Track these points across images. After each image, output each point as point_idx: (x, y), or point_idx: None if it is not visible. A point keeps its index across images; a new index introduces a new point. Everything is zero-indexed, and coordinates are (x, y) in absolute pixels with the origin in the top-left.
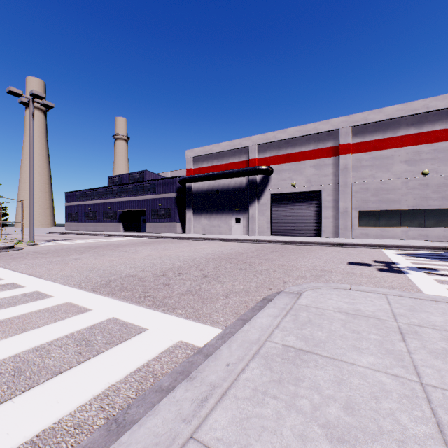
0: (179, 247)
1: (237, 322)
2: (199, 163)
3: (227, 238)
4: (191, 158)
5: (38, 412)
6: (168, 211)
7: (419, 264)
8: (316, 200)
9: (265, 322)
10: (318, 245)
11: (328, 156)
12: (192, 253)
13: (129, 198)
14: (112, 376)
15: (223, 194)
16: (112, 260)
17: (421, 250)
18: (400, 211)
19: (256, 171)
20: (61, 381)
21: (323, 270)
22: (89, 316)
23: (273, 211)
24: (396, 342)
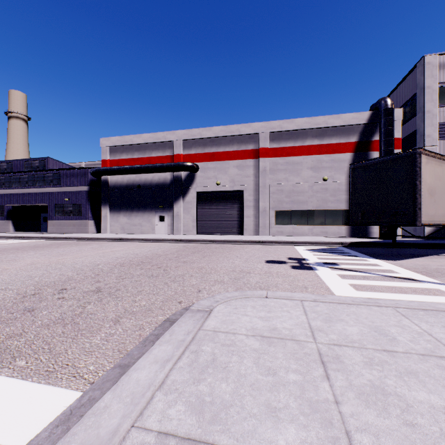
0: (83, 250)
1: (111, 373)
2: (118, 154)
3: (148, 238)
4: (107, 147)
5: None
6: (77, 207)
7: (324, 259)
8: (239, 199)
9: (145, 378)
10: (240, 243)
11: (250, 158)
12: (96, 258)
13: (22, 190)
14: None
15: (145, 190)
16: None
17: (324, 245)
18: (307, 211)
19: (181, 168)
20: None
21: (242, 271)
22: None
23: (198, 210)
24: (319, 383)
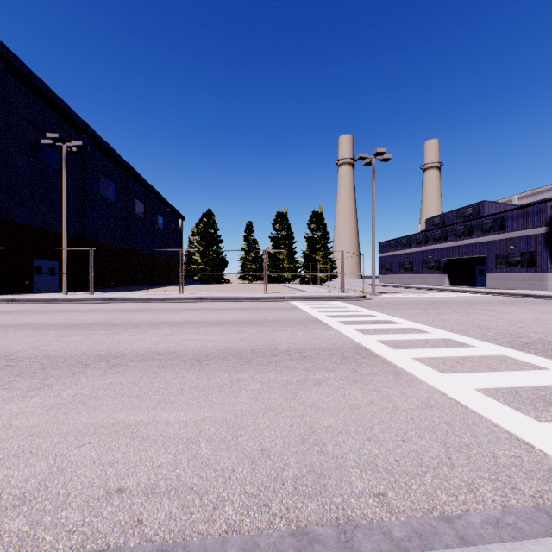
0: None
1: None
2: None
3: None
4: None
5: None
6: (527, 256)
7: None
8: None
9: None
10: None
11: None
12: None
13: (457, 242)
14: None
15: None
16: (488, 319)
17: None
18: None
19: None
20: None
21: None
22: None
23: None
24: None
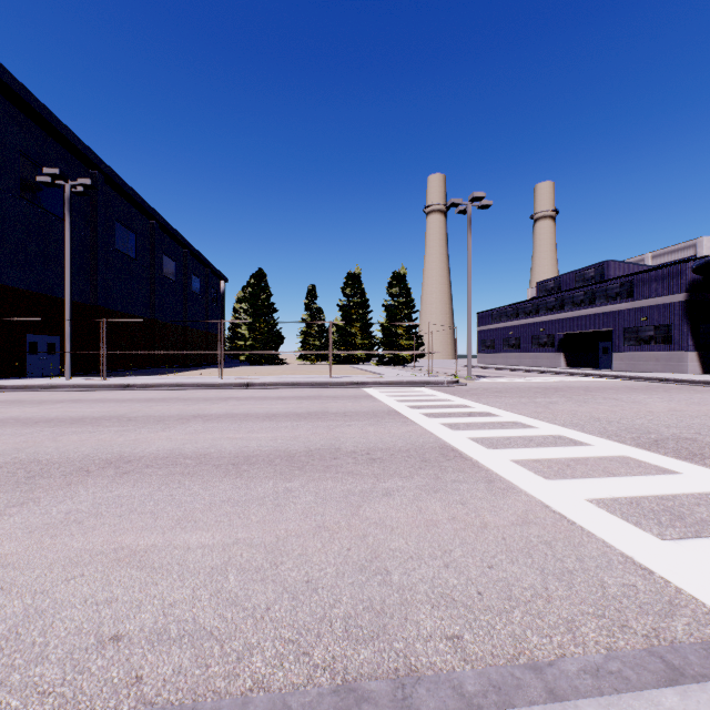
0: None
1: None
2: None
3: None
4: None
5: None
6: (663, 330)
7: None
8: None
9: None
10: None
11: None
12: None
13: (576, 312)
14: None
15: None
16: (611, 411)
17: None
18: None
19: None
20: None
21: None
22: (689, 480)
23: None
24: None
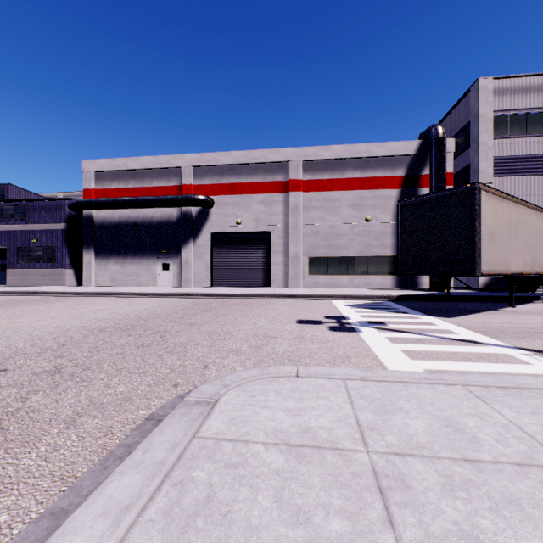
0: (52, 310)
1: (32, 531)
2: (106, 182)
3: (146, 292)
4: (92, 173)
5: None
6: (50, 251)
7: (368, 318)
8: (265, 243)
9: None
10: (265, 298)
11: (278, 192)
12: (67, 321)
13: None
14: None
15: (144, 230)
16: None
17: (367, 299)
18: (347, 258)
19: (191, 202)
20: None
21: (266, 336)
22: None
23: (214, 255)
24: (379, 536)
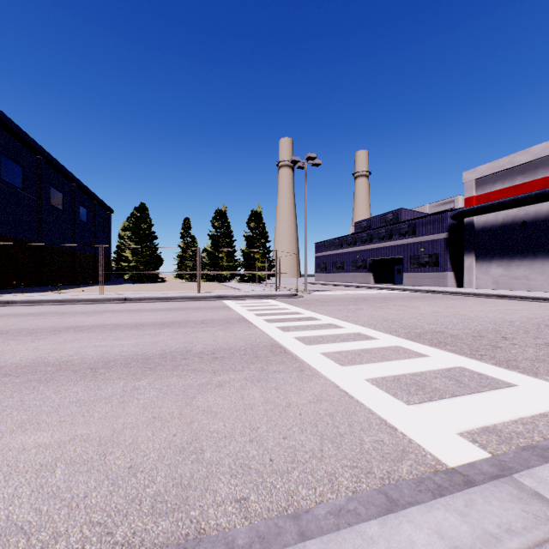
0: (469, 305)
1: None
2: (487, 186)
3: None
4: (472, 182)
5: (467, 414)
6: (434, 257)
7: None
8: None
9: None
10: None
11: None
12: (498, 315)
13: (380, 244)
14: (515, 412)
15: (536, 228)
16: (396, 314)
17: None
18: None
19: None
20: (464, 401)
21: None
22: (434, 361)
23: None
24: None
